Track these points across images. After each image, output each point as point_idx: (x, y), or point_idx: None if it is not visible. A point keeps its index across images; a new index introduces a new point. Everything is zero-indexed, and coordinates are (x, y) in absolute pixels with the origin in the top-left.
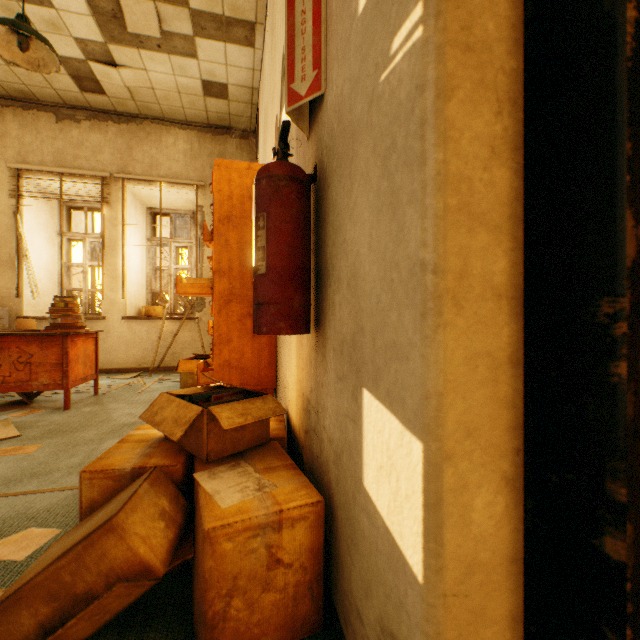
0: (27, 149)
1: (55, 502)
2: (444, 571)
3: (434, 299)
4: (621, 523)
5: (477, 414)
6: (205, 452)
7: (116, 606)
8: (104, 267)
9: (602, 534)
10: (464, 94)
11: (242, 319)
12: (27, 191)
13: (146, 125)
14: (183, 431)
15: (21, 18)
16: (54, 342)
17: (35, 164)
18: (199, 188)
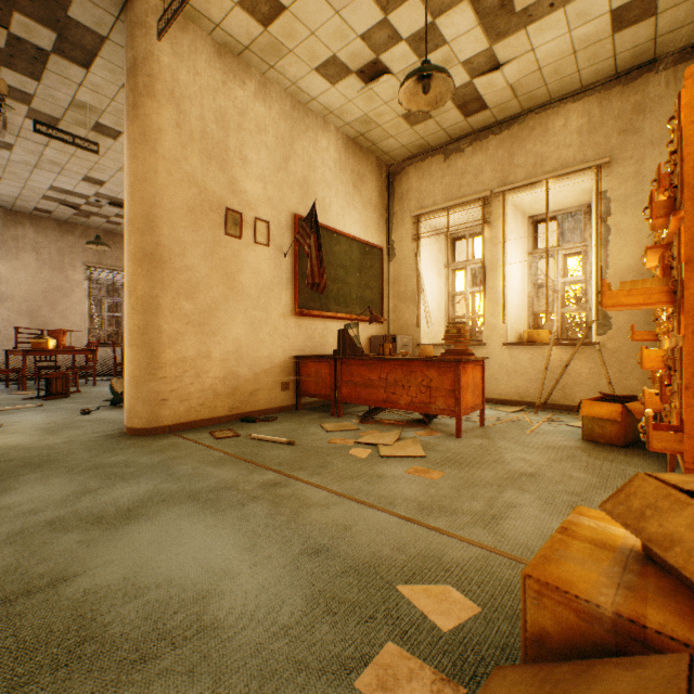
0: (423, 196)
1: (465, 558)
2: None
3: None
4: None
5: None
6: None
7: None
8: (484, 291)
9: None
10: None
11: None
12: (423, 233)
13: (528, 120)
14: None
15: (424, 64)
16: (447, 368)
17: (428, 207)
18: (599, 169)
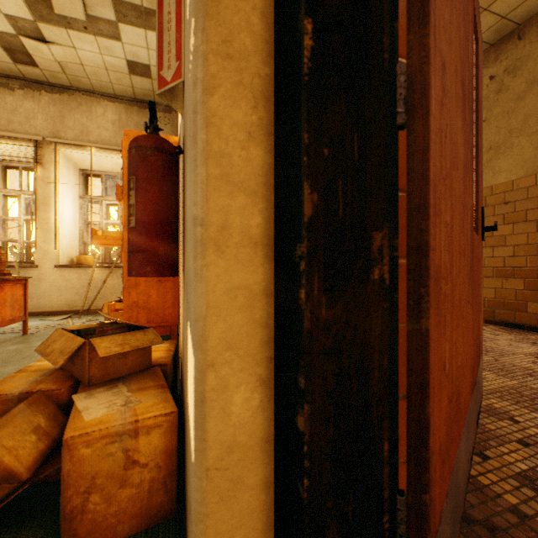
0: None
1: None
2: (207, 451)
3: (201, 245)
4: (303, 404)
5: (236, 332)
6: (87, 377)
7: None
8: (37, 221)
9: (297, 414)
10: (225, 91)
11: None
12: None
13: (77, 96)
14: (65, 359)
15: None
16: None
17: None
18: None
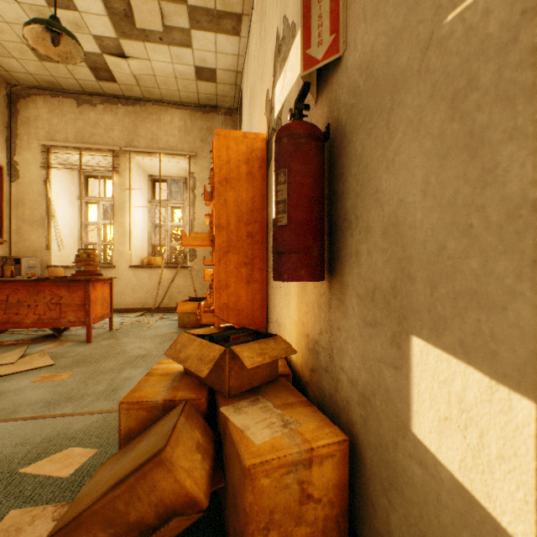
0: (54, 129)
1: (89, 424)
2: None
3: None
4: None
5: None
6: (227, 388)
7: (167, 536)
8: (115, 225)
9: None
10: None
11: (238, 267)
12: (54, 163)
13: (148, 106)
14: (209, 369)
15: (54, 18)
16: (79, 286)
17: (60, 141)
18: (191, 158)
